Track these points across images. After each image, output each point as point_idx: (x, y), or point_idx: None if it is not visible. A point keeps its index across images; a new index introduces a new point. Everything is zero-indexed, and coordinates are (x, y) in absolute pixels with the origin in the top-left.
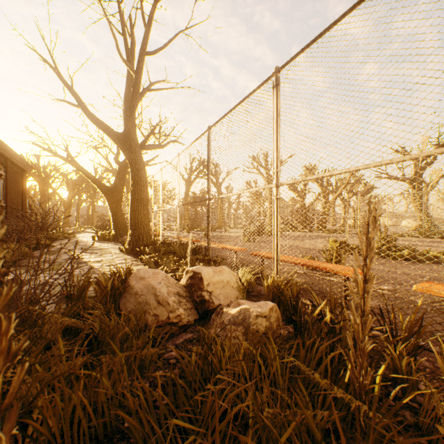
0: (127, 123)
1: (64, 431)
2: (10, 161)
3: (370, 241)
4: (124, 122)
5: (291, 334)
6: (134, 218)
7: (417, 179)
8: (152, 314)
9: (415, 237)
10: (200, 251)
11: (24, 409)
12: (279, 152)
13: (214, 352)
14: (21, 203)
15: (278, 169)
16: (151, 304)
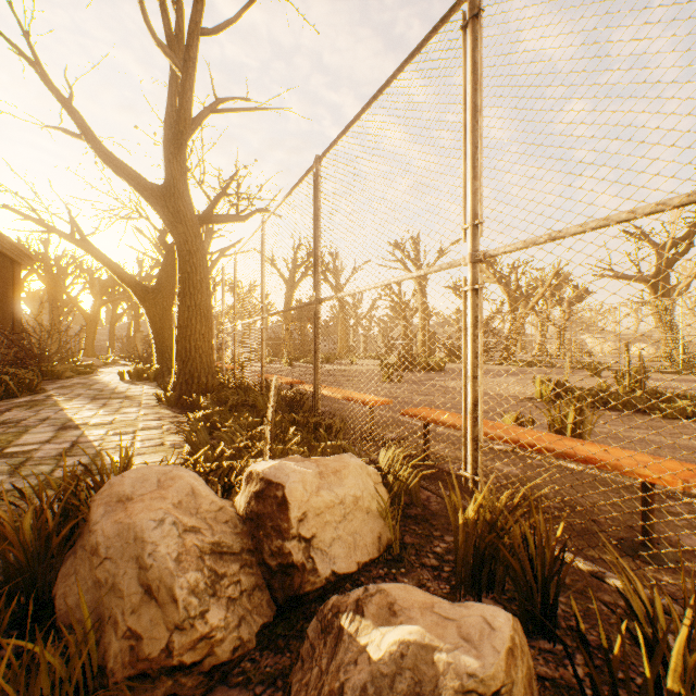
0: (170, 166)
1: None
2: None
3: None
4: (165, 165)
5: (553, 694)
6: (184, 340)
7: (662, 278)
8: (124, 631)
9: (667, 373)
10: (301, 405)
11: None
12: (480, 179)
13: None
14: (11, 317)
15: (478, 219)
16: (125, 593)
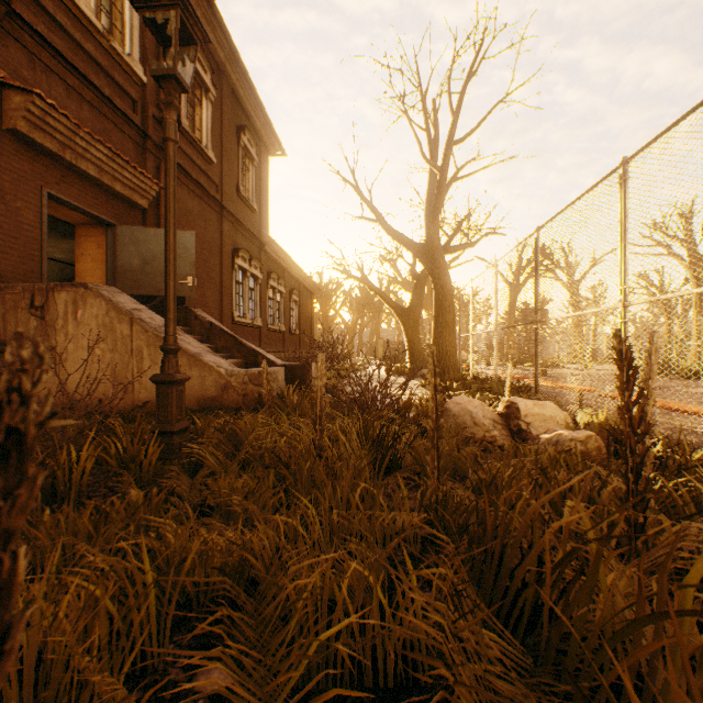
0: (429, 230)
1: (427, 463)
2: (302, 286)
3: (648, 366)
4: (425, 230)
5: None
6: (438, 346)
7: None
8: (469, 432)
9: None
10: (525, 389)
11: (411, 444)
12: (626, 265)
13: (522, 453)
14: (310, 331)
15: (625, 285)
16: (468, 424)
